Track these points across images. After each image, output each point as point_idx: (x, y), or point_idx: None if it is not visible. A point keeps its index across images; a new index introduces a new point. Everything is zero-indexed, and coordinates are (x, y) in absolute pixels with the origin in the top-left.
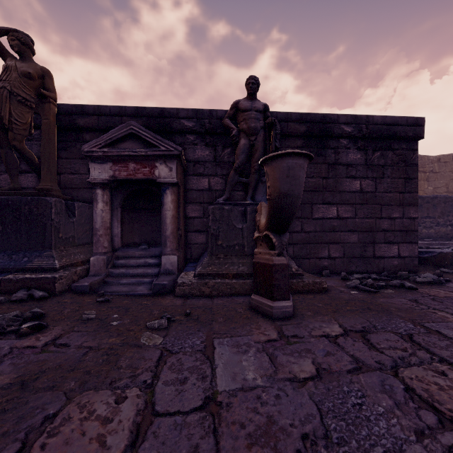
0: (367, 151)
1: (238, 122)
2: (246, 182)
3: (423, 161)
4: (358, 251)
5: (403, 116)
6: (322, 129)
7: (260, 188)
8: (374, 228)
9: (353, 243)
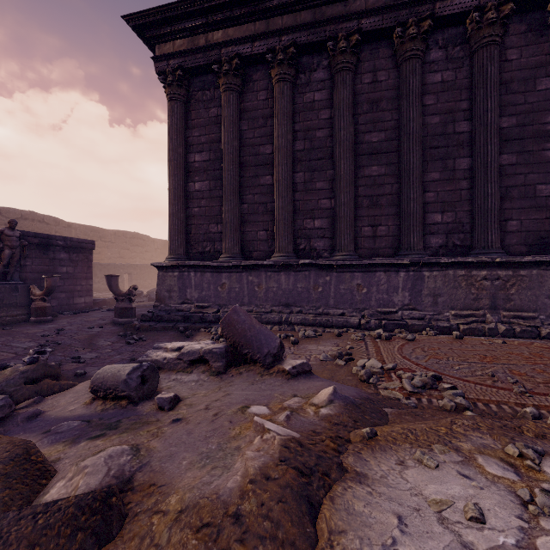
0: (70, 253)
1: (4, 240)
2: (8, 271)
3: (105, 234)
4: (66, 302)
5: (87, 239)
6: (47, 242)
7: (17, 274)
8: (74, 290)
9: (63, 298)
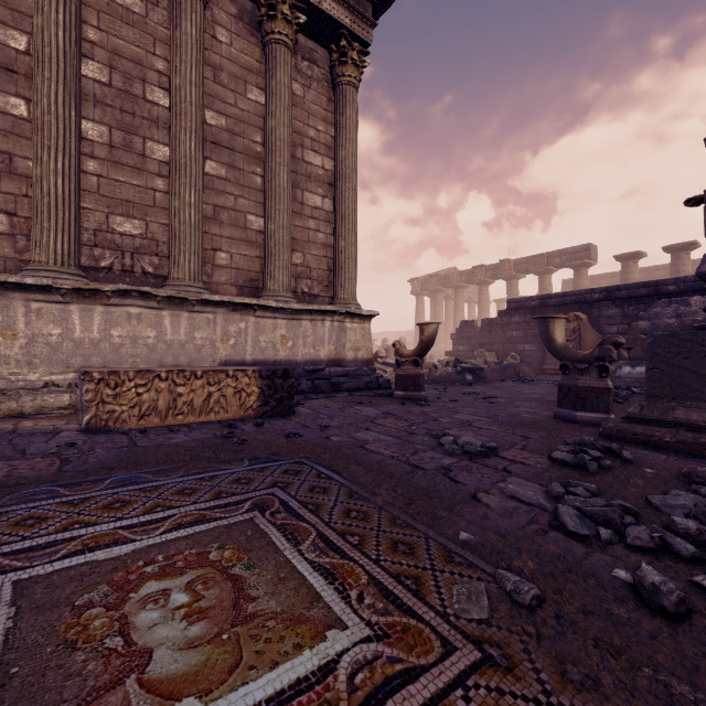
0: None
1: None
2: None
3: None
4: None
5: None
6: None
7: None
8: None
9: None
